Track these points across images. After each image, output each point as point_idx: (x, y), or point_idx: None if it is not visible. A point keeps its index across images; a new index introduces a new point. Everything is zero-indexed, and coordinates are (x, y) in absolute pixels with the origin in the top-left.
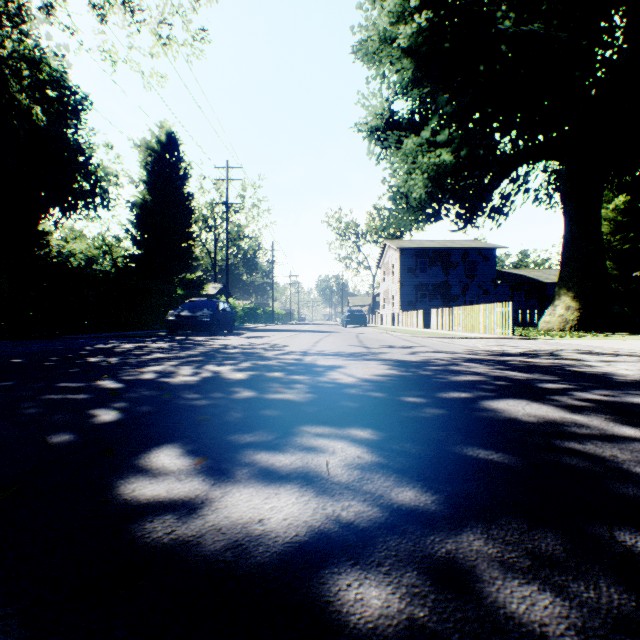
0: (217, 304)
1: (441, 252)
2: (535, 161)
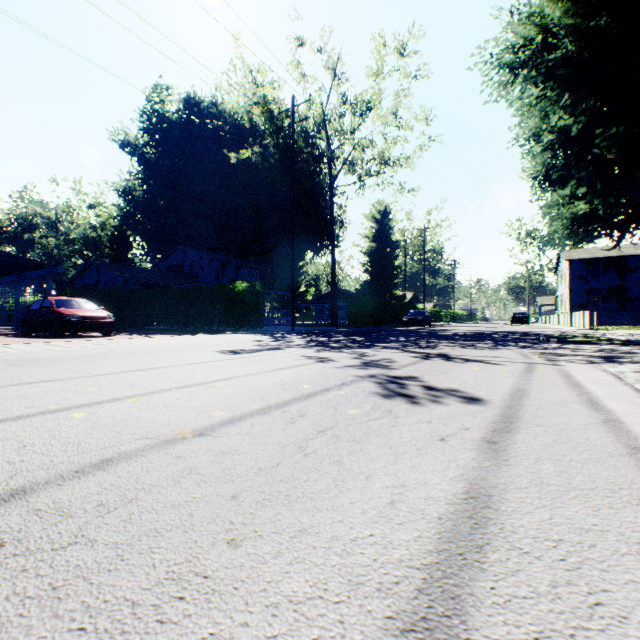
0: (424, 312)
1: (615, 259)
2: None
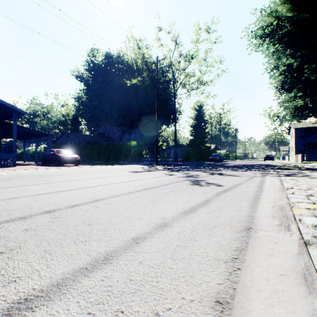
0: (219, 155)
1: None
2: None
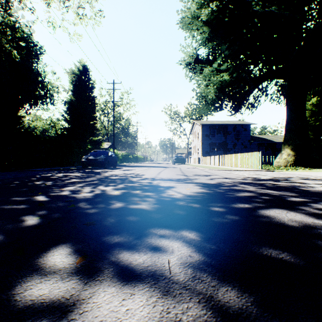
0: (108, 153)
1: (222, 126)
2: (271, 79)
